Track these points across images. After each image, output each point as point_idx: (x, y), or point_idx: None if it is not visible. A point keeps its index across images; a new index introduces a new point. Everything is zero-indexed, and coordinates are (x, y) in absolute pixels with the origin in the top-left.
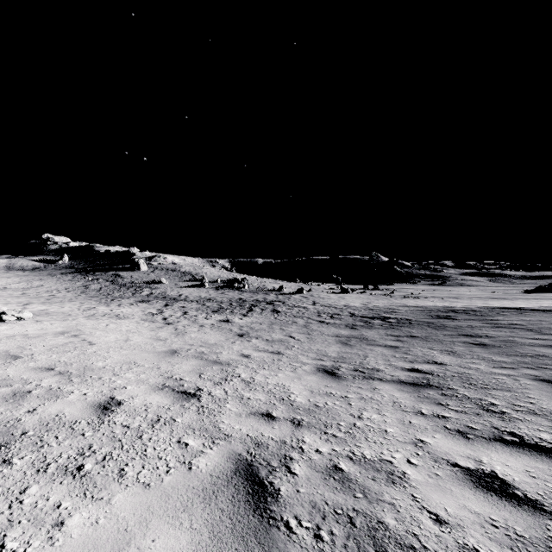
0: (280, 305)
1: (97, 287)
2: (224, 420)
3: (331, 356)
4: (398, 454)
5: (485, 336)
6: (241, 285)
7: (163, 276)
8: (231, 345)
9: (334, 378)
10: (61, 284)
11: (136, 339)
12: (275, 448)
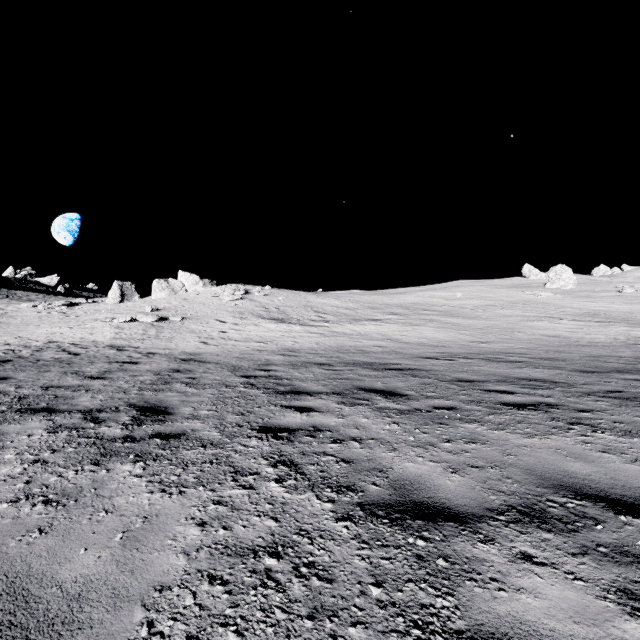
0: None
1: None
2: None
3: None
4: None
5: None
6: None
7: None
8: None
9: None
10: None
11: (41, 332)
12: None
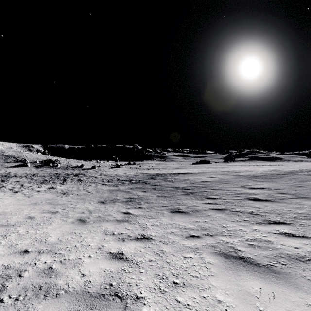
0: (82, 176)
1: None
2: (70, 215)
3: (104, 197)
4: (113, 213)
5: (158, 185)
6: (55, 164)
7: None
8: (61, 198)
9: (103, 203)
10: None
11: (8, 201)
12: (85, 216)
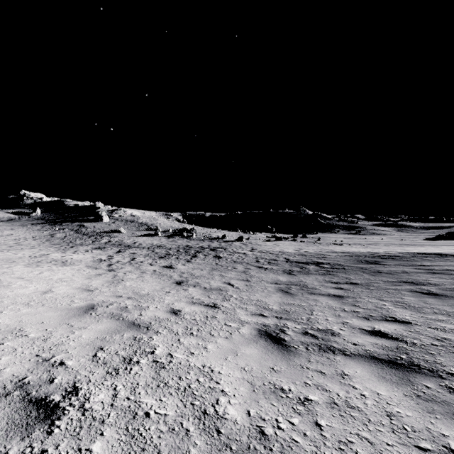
0: (222, 251)
1: (62, 236)
2: None
3: (273, 309)
4: None
5: (428, 284)
6: (190, 234)
7: (122, 226)
8: (164, 296)
9: (281, 350)
10: (30, 233)
11: (60, 290)
12: None
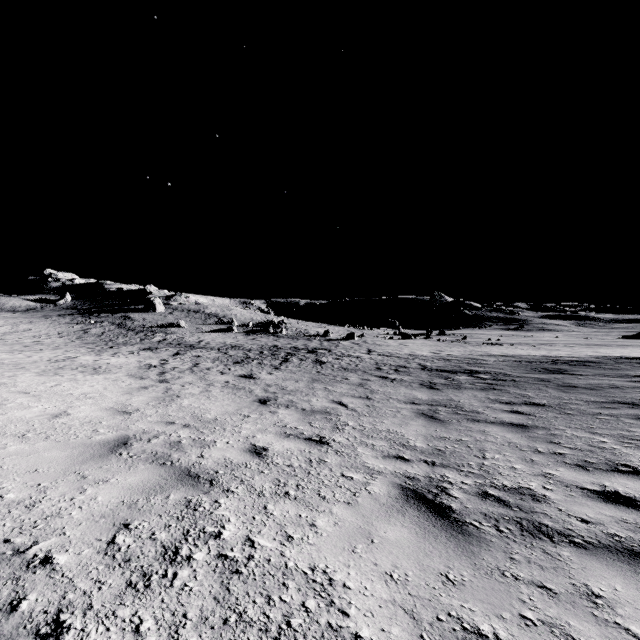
0: (325, 354)
1: (99, 332)
2: None
3: (416, 448)
4: None
5: None
6: (278, 330)
7: (183, 318)
8: (240, 422)
9: (451, 531)
10: (55, 327)
11: (80, 412)
12: None
